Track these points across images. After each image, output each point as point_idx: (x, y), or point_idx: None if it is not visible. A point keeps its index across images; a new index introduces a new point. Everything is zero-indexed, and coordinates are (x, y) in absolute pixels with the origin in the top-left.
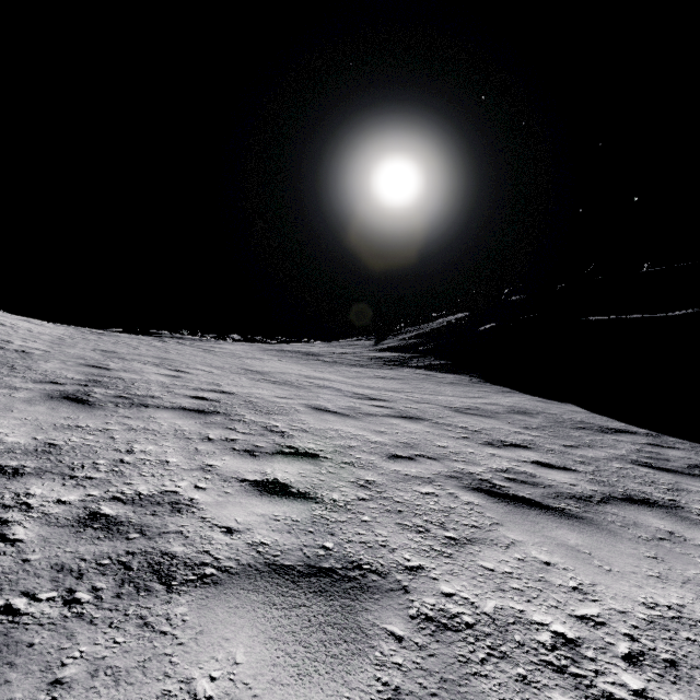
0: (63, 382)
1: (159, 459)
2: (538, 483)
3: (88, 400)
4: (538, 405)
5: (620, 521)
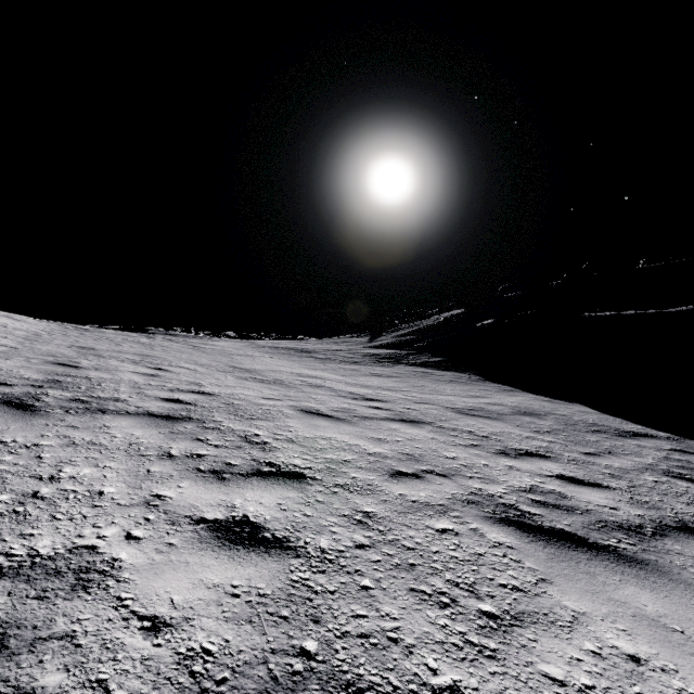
0: (14, 382)
1: (90, 490)
2: (573, 508)
3: (32, 405)
4: (545, 405)
5: (692, 565)
